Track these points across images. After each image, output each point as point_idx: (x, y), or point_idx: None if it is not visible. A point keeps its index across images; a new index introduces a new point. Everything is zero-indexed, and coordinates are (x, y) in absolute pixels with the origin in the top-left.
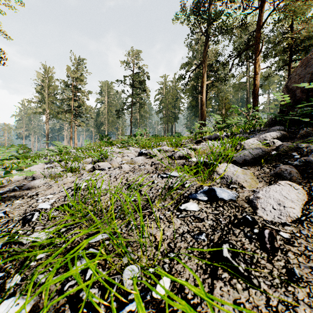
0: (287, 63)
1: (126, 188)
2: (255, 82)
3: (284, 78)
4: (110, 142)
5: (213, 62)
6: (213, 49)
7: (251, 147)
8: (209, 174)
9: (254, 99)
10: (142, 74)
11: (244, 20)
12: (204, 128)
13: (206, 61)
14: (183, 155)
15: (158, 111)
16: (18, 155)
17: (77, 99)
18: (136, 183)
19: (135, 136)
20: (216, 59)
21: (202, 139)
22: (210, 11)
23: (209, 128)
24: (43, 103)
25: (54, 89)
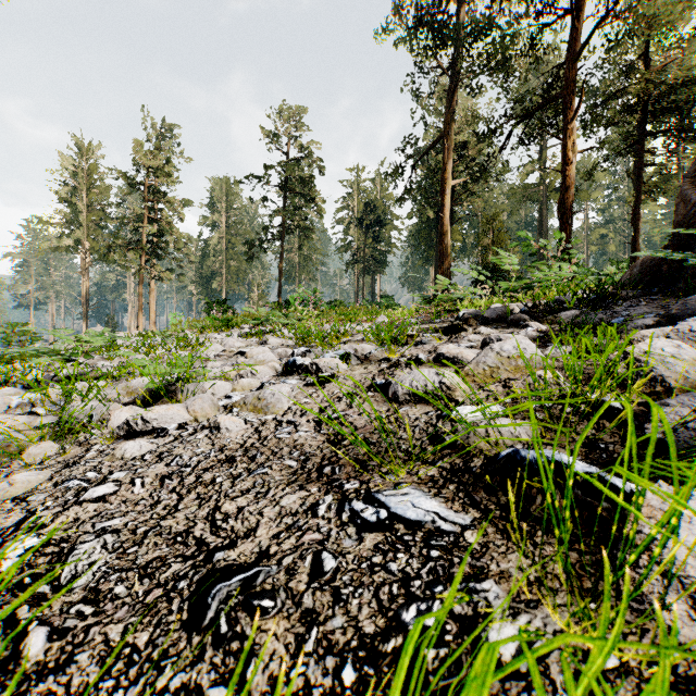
0: (637, 139)
1: (186, 599)
2: (566, 181)
3: (628, 174)
4: (226, 320)
5: (467, 138)
6: (468, 107)
7: (682, 373)
8: (585, 534)
9: (563, 221)
10: (306, 161)
11: (539, 39)
12: (457, 290)
13: (451, 134)
14: (425, 390)
15: (342, 247)
16: (6, 349)
17: (154, 218)
18: (233, 583)
19: (288, 305)
20: (474, 131)
21: (456, 319)
22: (461, 21)
23: (468, 290)
24: (76, 226)
25: (101, 194)
